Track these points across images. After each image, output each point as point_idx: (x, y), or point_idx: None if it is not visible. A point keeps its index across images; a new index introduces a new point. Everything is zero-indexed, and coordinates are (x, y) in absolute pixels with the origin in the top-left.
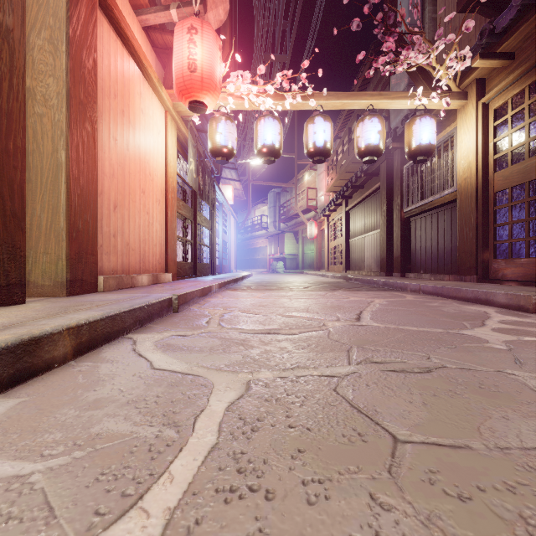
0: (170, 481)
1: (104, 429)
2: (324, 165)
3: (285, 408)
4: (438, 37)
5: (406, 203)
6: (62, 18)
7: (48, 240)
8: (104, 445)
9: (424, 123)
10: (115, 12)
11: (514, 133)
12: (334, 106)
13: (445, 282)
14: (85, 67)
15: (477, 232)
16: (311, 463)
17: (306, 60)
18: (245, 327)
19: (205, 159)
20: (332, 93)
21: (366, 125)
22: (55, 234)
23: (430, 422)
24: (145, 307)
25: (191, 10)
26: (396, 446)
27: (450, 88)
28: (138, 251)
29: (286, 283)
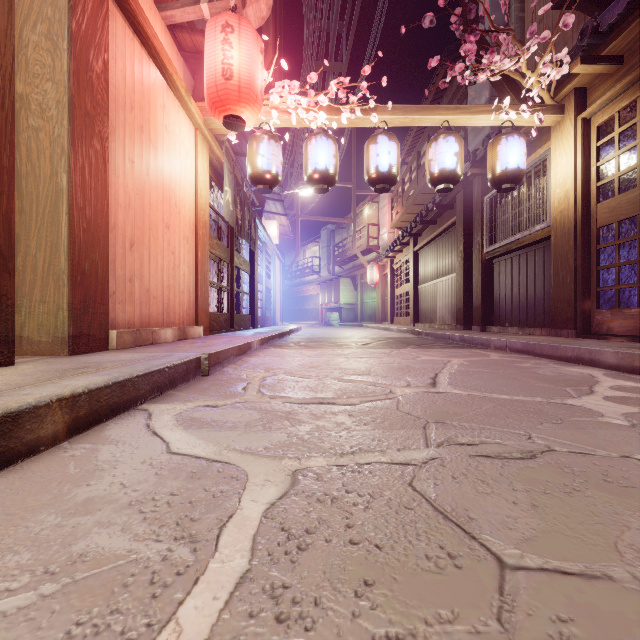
0: (176, 638)
1: (91, 546)
2: (388, 196)
3: (344, 512)
4: (530, 35)
5: (488, 242)
6: (63, 8)
7: (46, 286)
8: (87, 574)
9: (511, 143)
10: (132, 3)
11: (622, 155)
12: (401, 123)
13: (536, 338)
14: (93, 70)
15: (576, 276)
16: (384, 605)
17: (367, 66)
18: (292, 394)
19: (244, 188)
20: (399, 106)
21: (440, 145)
22: (54, 277)
23: (547, 535)
24: (165, 370)
25: (226, 4)
26: (504, 575)
27: (543, 100)
28: (161, 300)
29: (343, 338)
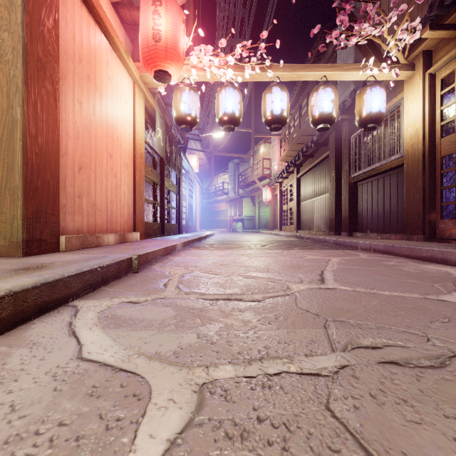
0: None
1: None
2: (277, 138)
3: None
4: (394, 3)
5: (354, 169)
6: None
7: (3, 199)
8: None
9: (374, 92)
10: None
11: None
12: (290, 78)
13: (394, 241)
14: (45, 25)
15: (424, 194)
16: None
17: (264, 32)
18: (205, 290)
19: (173, 131)
20: (289, 65)
21: (320, 94)
22: (10, 192)
23: None
24: (98, 269)
25: None
26: None
27: (398, 61)
28: (105, 212)
29: (245, 241)
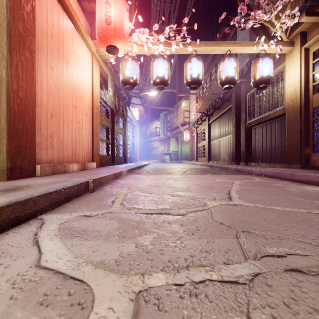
0: None
1: None
2: (194, 96)
3: None
4: None
5: (249, 118)
6: None
7: None
8: None
9: (265, 62)
10: None
11: None
12: (204, 51)
13: (279, 169)
14: (24, 9)
15: (301, 135)
16: None
17: (186, 18)
18: (142, 206)
19: (120, 90)
20: (203, 42)
21: (226, 63)
22: None
23: None
24: (62, 190)
25: None
26: None
27: (281, 39)
28: (71, 147)
29: (172, 169)
